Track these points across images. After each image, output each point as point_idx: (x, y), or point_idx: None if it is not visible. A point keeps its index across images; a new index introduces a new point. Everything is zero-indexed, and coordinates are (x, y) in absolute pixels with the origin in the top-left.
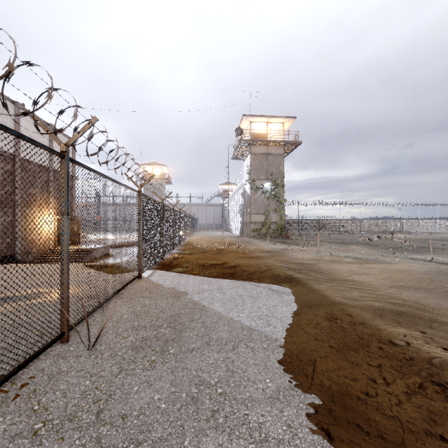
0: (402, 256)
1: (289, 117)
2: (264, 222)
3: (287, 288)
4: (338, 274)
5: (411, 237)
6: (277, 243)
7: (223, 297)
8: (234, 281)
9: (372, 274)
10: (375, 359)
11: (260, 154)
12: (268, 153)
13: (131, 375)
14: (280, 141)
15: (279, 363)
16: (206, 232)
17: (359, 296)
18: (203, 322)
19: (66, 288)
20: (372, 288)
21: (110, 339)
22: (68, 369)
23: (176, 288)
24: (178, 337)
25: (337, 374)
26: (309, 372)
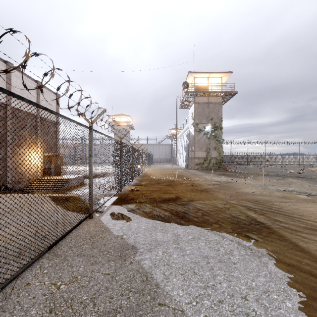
0: None
1: (226, 72)
2: (205, 157)
3: (261, 242)
4: (311, 218)
5: None
6: (219, 175)
7: (183, 260)
8: (191, 226)
9: None
10: None
11: (202, 103)
12: (209, 102)
13: None
14: (219, 92)
15: None
16: (159, 165)
17: None
18: None
19: None
20: None
21: None
22: None
23: (125, 236)
24: None
25: None
26: None
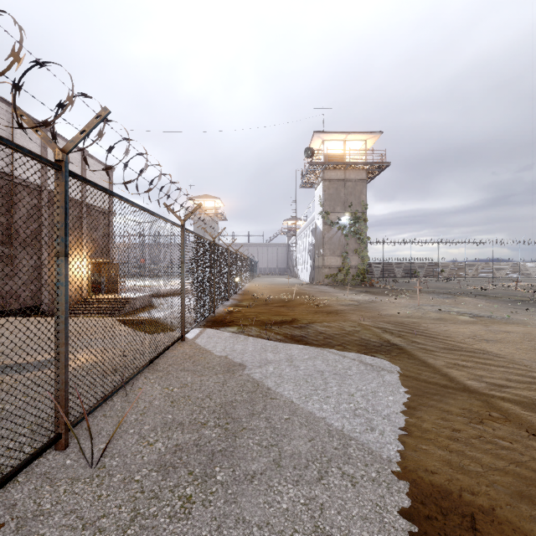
0: None
1: (373, 133)
2: (341, 266)
3: (386, 360)
4: (457, 339)
5: None
6: (359, 292)
7: (296, 373)
8: (308, 348)
9: (511, 342)
10: None
11: (336, 180)
12: (346, 179)
13: (150, 530)
14: (362, 163)
15: (406, 518)
16: (268, 278)
17: (505, 380)
18: (268, 418)
19: (64, 366)
20: (520, 365)
21: (129, 445)
22: (53, 507)
23: (230, 356)
24: (231, 447)
25: None
26: None
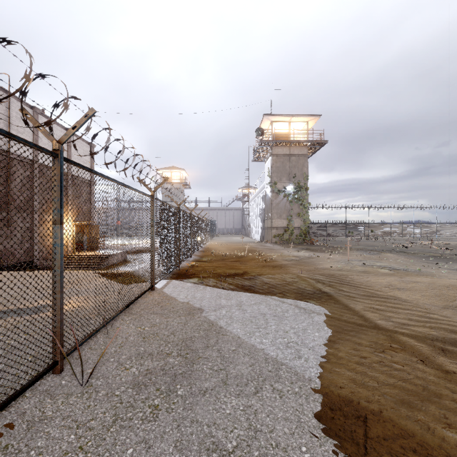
0: (446, 267)
1: (313, 115)
2: (286, 227)
3: (317, 305)
4: (375, 288)
5: (452, 244)
6: (301, 250)
7: (243, 315)
8: (255, 295)
9: (418, 290)
10: (453, 423)
11: (282, 155)
12: (291, 154)
13: (127, 428)
14: (303, 141)
15: (317, 419)
16: (226, 237)
17: (407, 319)
18: (219, 350)
19: (59, 309)
20: (422, 308)
21: (110, 370)
22: (54, 414)
23: (191, 302)
24: (189, 371)
25: (400, 444)
26: (360, 438)
